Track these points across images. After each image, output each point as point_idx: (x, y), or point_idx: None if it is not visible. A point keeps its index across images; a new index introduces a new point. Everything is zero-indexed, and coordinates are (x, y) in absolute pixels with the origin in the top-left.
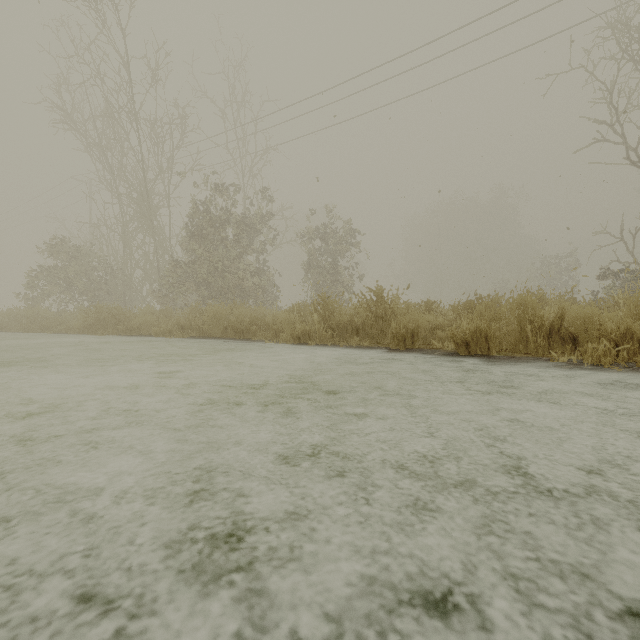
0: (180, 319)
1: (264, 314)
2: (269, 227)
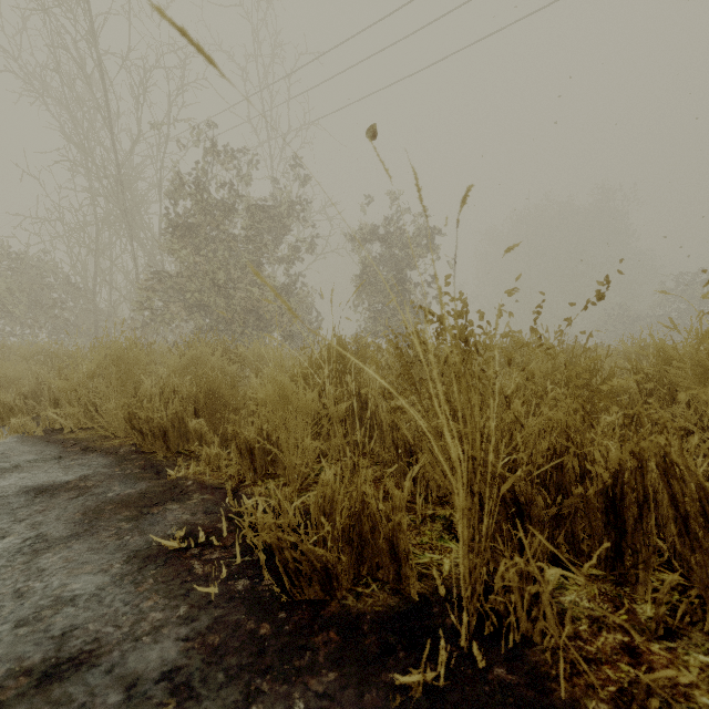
0: (68, 376)
1: (257, 367)
2: (303, 221)
